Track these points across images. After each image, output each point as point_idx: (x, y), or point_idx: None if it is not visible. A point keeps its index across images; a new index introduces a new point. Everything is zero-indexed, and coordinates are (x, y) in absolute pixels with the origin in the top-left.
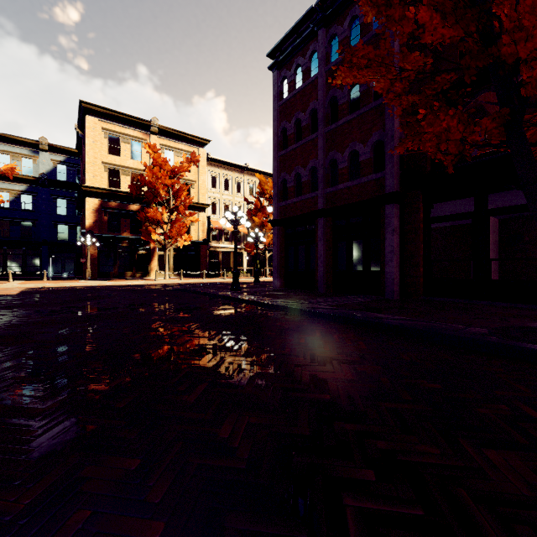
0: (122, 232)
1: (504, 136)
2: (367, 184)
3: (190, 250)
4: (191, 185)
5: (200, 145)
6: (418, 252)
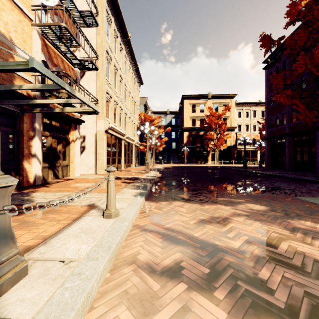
0: (196, 144)
1: None
2: None
3: (226, 150)
4: (227, 118)
5: (232, 97)
6: None
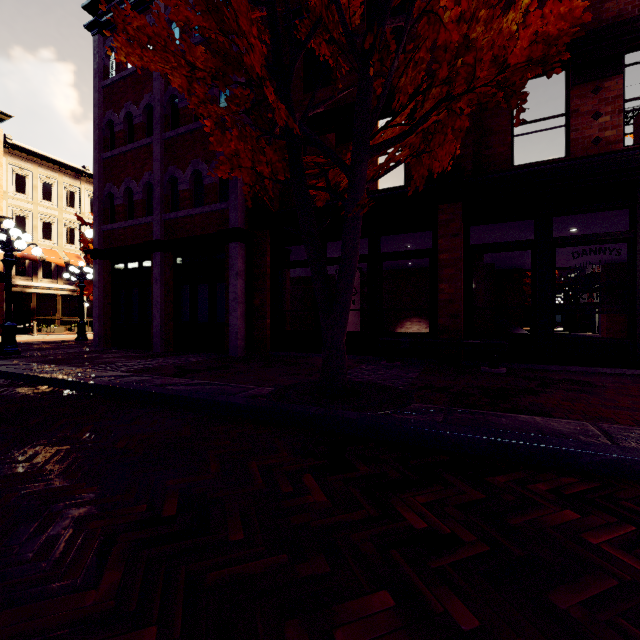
0: None
1: (289, 173)
2: (211, 214)
3: None
4: None
5: None
6: (265, 301)
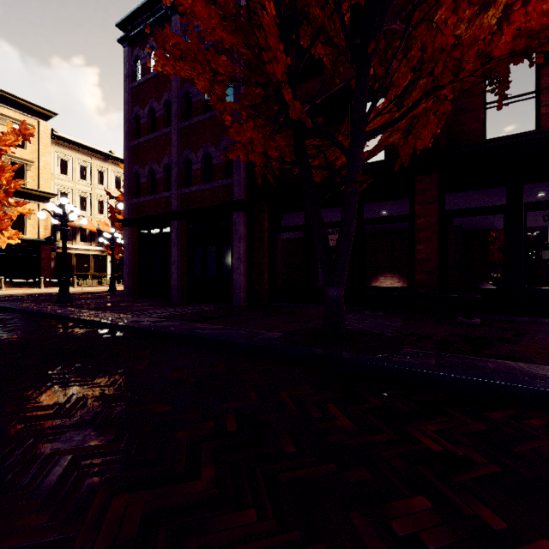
0: None
1: (294, 155)
2: (218, 189)
3: (23, 251)
4: (26, 165)
5: (42, 117)
6: (263, 260)
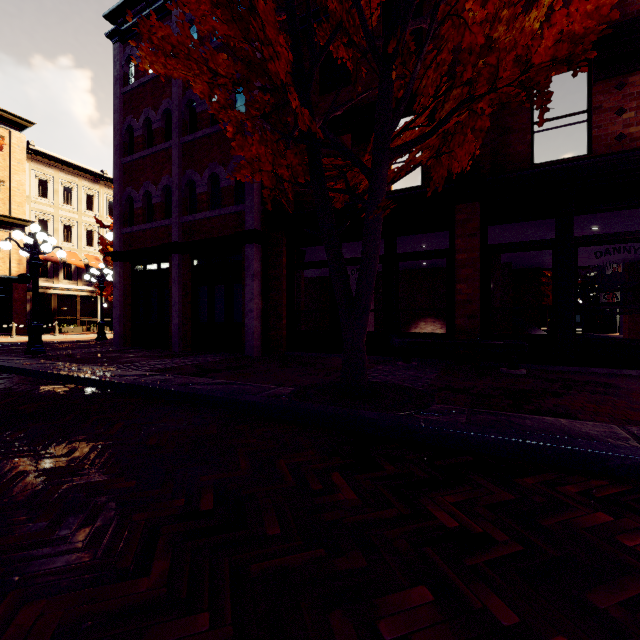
0: None
1: (309, 175)
2: (228, 216)
3: None
4: None
5: (14, 126)
6: (281, 302)
